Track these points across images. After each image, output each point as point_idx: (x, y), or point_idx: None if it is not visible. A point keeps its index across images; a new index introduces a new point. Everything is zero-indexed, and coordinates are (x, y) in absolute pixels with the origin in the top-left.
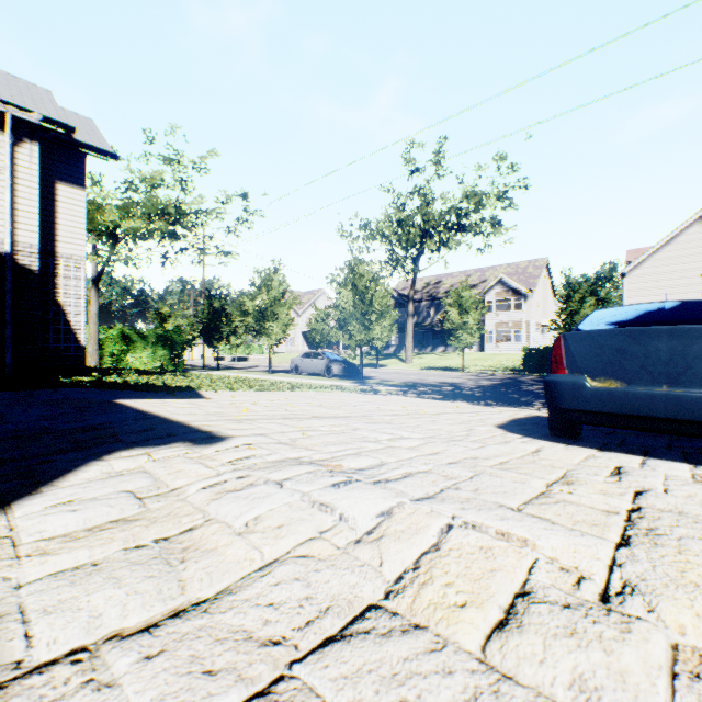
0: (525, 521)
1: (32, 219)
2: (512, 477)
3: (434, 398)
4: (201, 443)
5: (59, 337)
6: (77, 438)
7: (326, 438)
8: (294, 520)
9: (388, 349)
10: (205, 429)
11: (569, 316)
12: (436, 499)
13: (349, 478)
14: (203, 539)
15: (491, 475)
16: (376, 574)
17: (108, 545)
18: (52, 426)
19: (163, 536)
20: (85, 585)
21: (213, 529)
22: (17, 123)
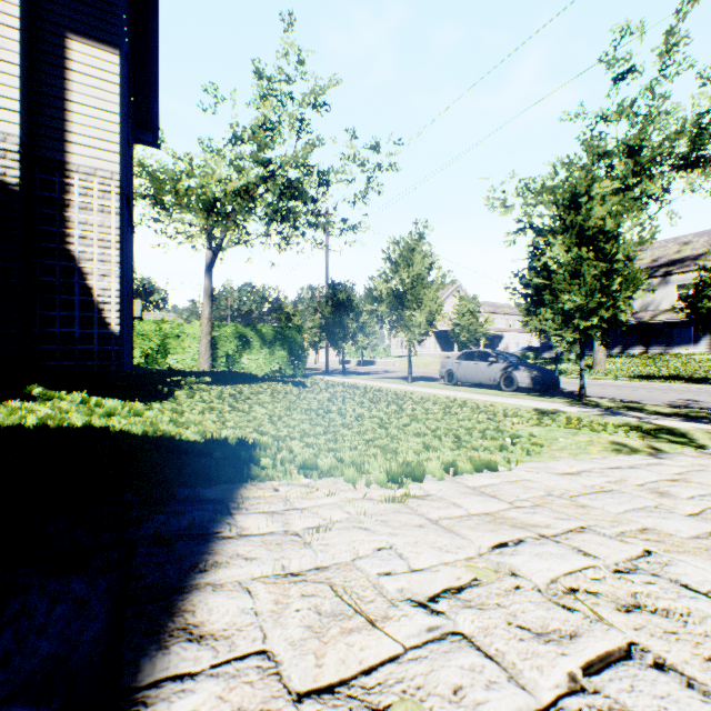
0: None
1: (6, 86)
2: None
3: None
4: None
5: (72, 316)
6: None
7: None
8: None
9: (550, 351)
10: None
11: None
12: None
13: None
14: None
15: None
16: None
17: None
18: None
19: None
20: None
21: None
22: None
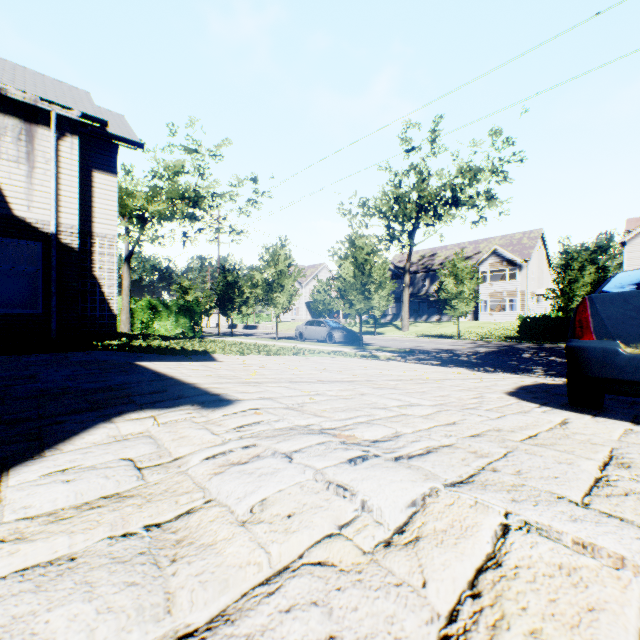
0: (602, 523)
1: (73, 204)
2: (553, 456)
3: (433, 364)
4: (209, 406)
5: (95, 306)
6: (93, 398)
7: (334, 403)
8: (306, 507)
9: (385, 318)
10: (214, 391)
11: (568, 285)
12: (473, 485)
13: (365, 453)
14: (200, 528)
15: (527, 452)
16: (422, 603)
17: (91, 531)
18: (74, 385)
19: (155, 522)
20: (50, 592)
21: (212, 514)
22: (60, 120)
